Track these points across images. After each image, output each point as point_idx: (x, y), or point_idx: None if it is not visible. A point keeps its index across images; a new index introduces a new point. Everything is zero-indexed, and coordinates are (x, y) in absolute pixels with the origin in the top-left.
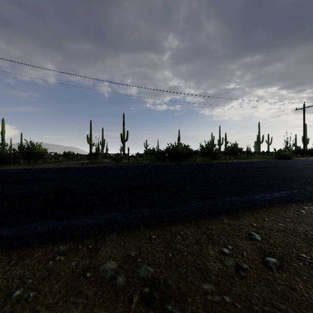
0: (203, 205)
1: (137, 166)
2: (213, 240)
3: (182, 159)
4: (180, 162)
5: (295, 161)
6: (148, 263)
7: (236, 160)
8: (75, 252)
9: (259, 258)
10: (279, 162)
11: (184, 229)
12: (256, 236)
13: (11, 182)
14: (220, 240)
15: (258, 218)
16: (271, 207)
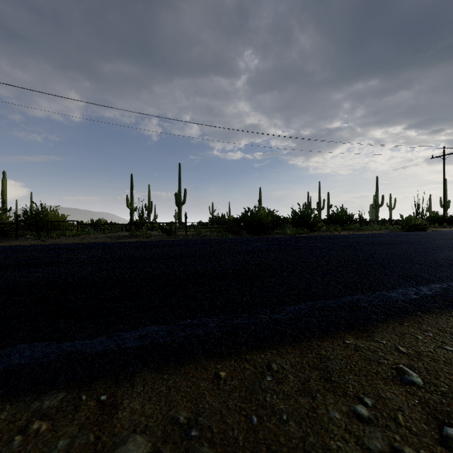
0: (306, 310)
1: (198, 240)
2: (334, 383)
3: (265, 231)
4: (262, 234)
5: (433, 233)
6: (211, 442)
7: (345, 232)
8: (71, 411)
9: (432, 431)
10: (410, 234)
11: (278, 358)
12: (412, 377)
13: (1, 267)
14: (347, 384)
15: (405, 335)
16: (420, 312)
